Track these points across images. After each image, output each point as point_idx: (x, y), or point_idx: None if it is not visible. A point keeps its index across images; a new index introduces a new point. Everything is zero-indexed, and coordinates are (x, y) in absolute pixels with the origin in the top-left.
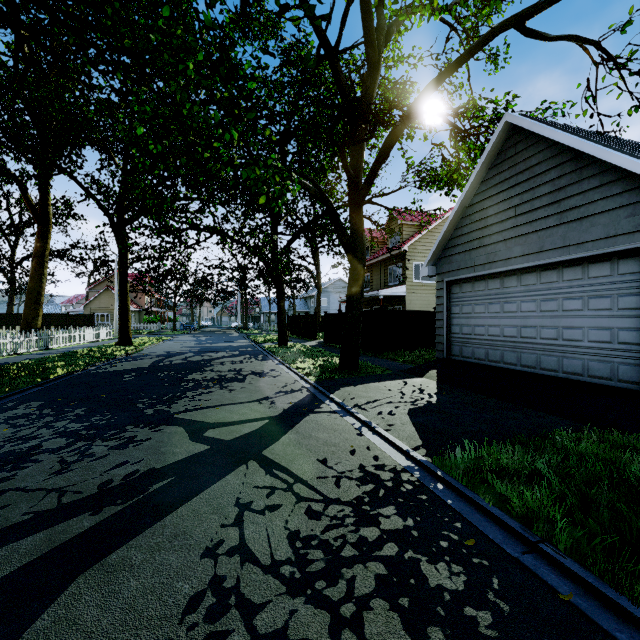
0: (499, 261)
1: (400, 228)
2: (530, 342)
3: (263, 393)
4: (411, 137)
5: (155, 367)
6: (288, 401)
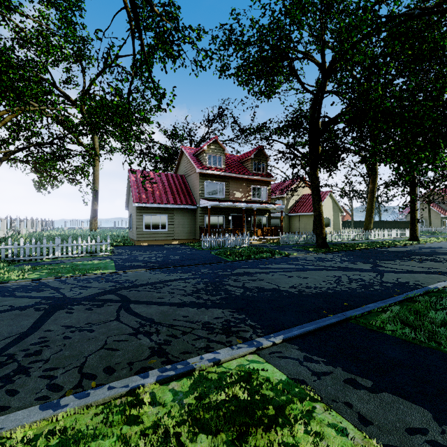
0: None
1: None
2: None
3: (435, 266)
4: None
5: (405, 251)
6: (439, 270)
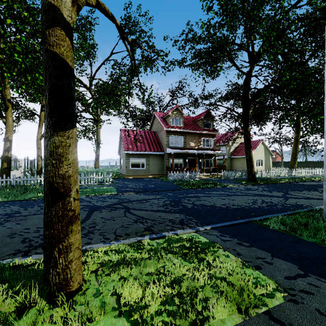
0: None
1: None
2: None
3: None
4: None
5: (315, 185)
6: None
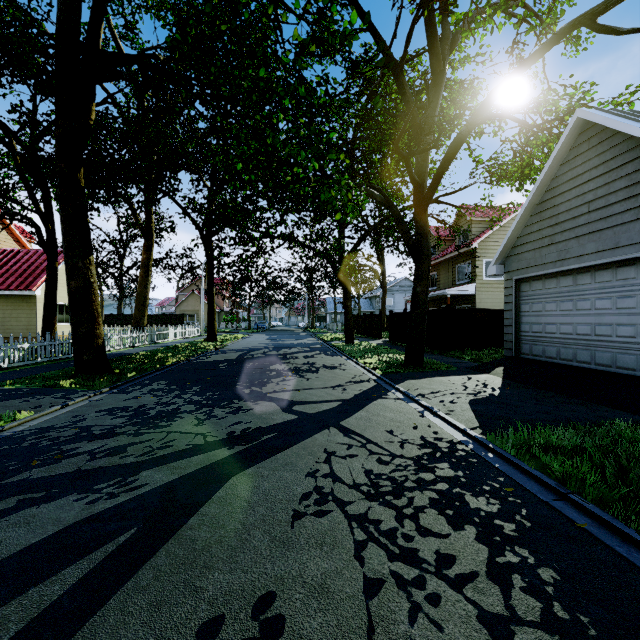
0: (571, 258)
1: (469, 225)
2: (605, 340)
3: (335, 382)
4: (479, 135)
5: (241, 359)
6: (358, 389)
